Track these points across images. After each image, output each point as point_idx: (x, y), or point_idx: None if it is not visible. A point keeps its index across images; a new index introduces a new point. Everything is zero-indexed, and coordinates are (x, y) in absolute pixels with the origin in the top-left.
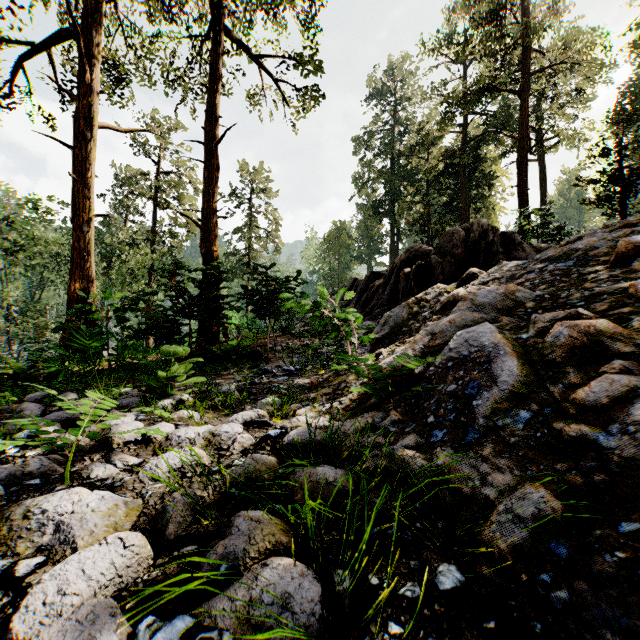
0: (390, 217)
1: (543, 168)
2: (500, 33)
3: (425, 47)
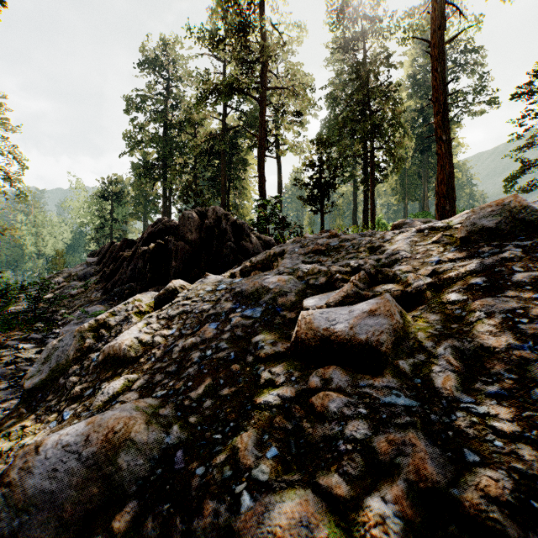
0: (161, 181)
1: (280, 165)
2: (245, 43)
3: (191, 34)
